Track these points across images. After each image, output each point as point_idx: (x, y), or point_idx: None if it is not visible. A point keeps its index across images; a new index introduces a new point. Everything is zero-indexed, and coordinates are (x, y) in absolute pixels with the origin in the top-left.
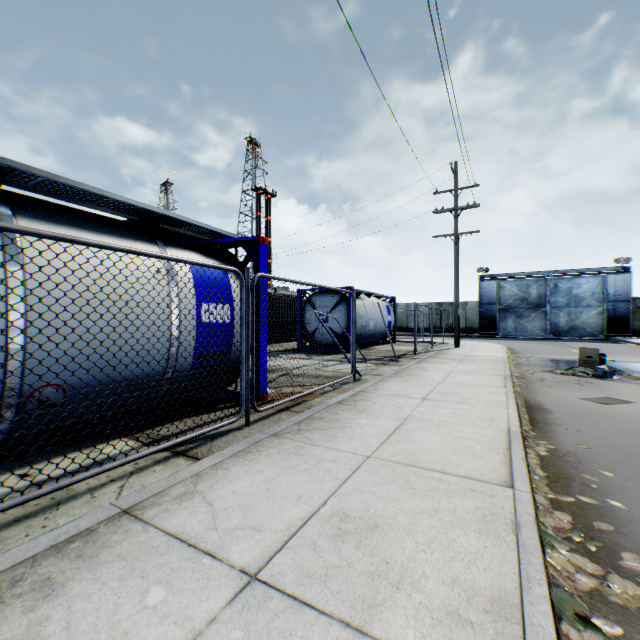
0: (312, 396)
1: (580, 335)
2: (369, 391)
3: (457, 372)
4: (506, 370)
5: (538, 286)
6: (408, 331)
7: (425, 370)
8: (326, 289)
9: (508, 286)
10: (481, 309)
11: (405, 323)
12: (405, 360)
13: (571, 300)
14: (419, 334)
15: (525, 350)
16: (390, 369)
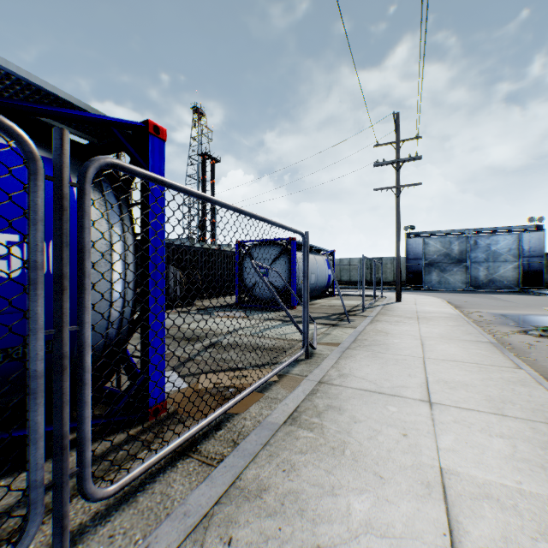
0: (245, 398)
1: (498, 287)
2: (333, 382)
3: (429, 338)
4: (483, 333)
5: (460, 243)
6: (341, 284)
7: (388, 335)
8: (266, 240)
9: (432, 243)
10: (408, 264)
11: (338, 277)
12: (355, 319)
13: (490, 255)
14: (352, 287)
15: (463, 303)
16: (345, 333)
